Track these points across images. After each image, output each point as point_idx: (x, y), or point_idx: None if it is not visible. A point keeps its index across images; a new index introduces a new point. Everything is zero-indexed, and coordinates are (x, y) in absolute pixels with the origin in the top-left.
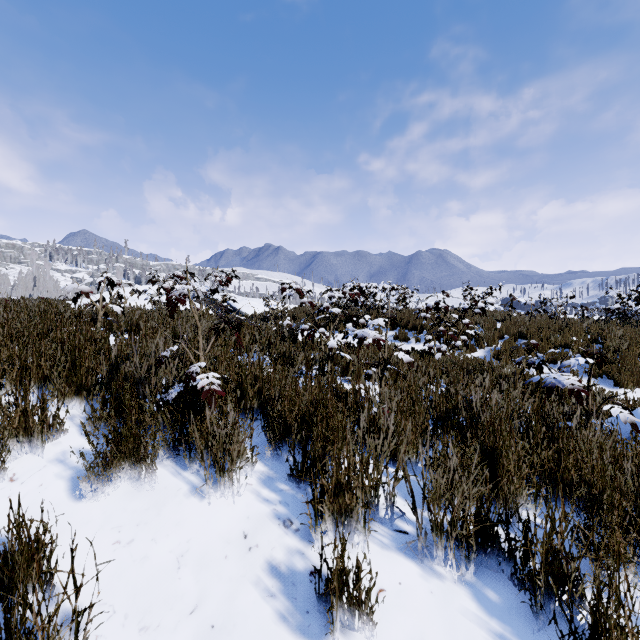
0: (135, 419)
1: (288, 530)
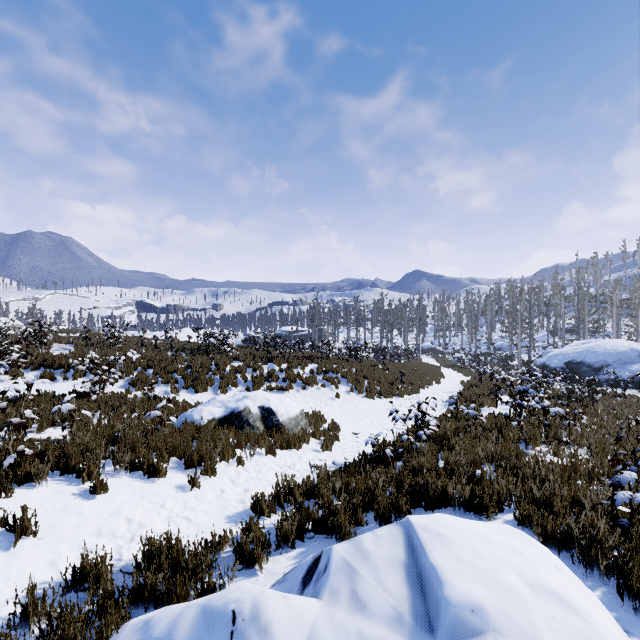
0: None
1: (72, 486)
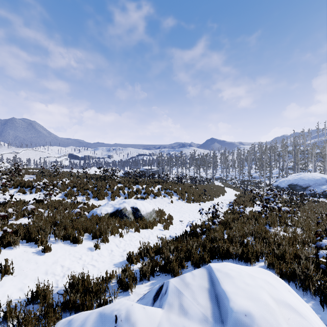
0: None
1: (32, 248)
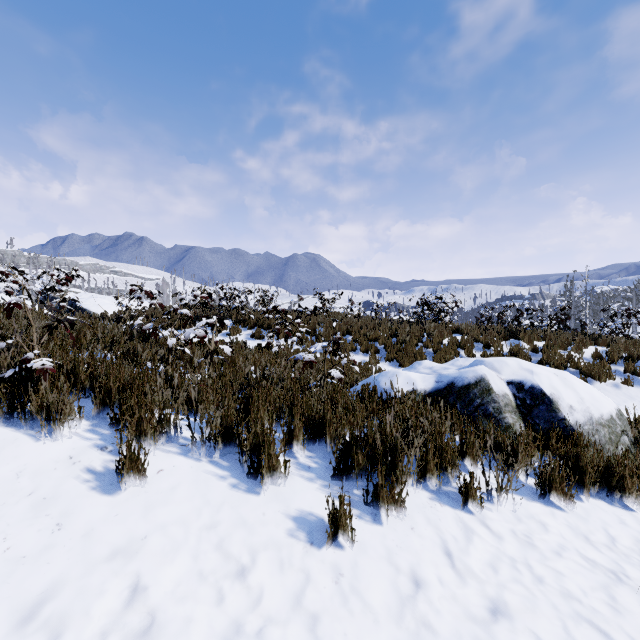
0: None
1: (104, 452)
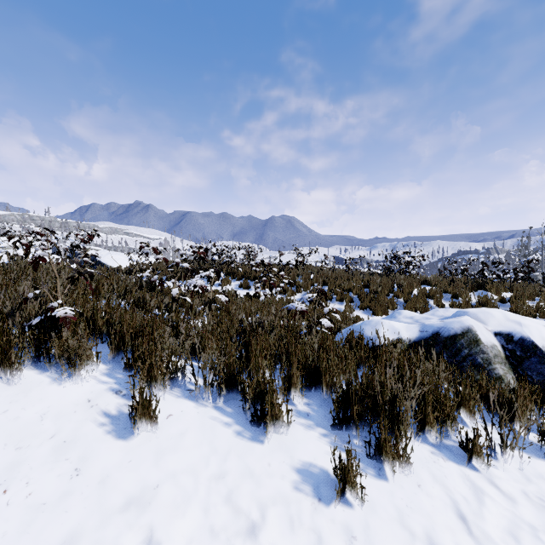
0: (6, 339)
1: (119, 395)
